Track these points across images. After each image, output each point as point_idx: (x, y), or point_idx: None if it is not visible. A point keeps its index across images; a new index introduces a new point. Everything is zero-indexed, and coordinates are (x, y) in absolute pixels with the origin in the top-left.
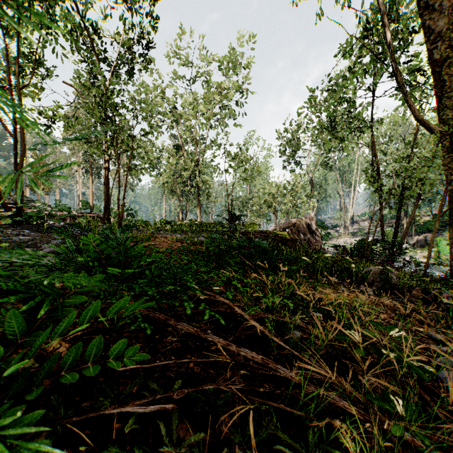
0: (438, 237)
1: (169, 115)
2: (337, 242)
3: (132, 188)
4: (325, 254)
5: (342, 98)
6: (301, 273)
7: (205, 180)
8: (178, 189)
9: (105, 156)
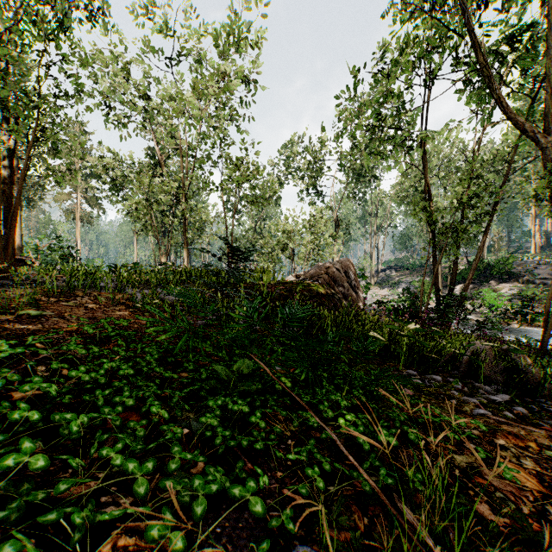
0: (476, 288)
1: (140, 112)
2: (363, 295)
3: (89, 221)
4: (407, 325)
5: (392, 91)
6: (371, 365)
7: (195, 208)
8: (154, 221)
9: (4, 148)
